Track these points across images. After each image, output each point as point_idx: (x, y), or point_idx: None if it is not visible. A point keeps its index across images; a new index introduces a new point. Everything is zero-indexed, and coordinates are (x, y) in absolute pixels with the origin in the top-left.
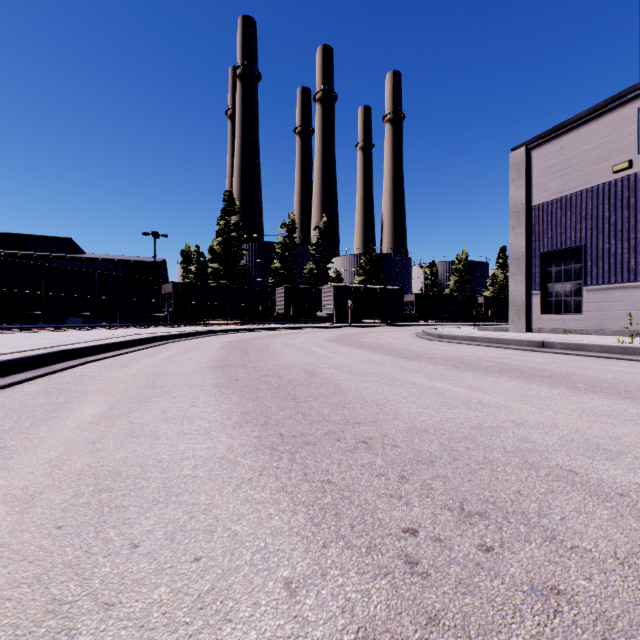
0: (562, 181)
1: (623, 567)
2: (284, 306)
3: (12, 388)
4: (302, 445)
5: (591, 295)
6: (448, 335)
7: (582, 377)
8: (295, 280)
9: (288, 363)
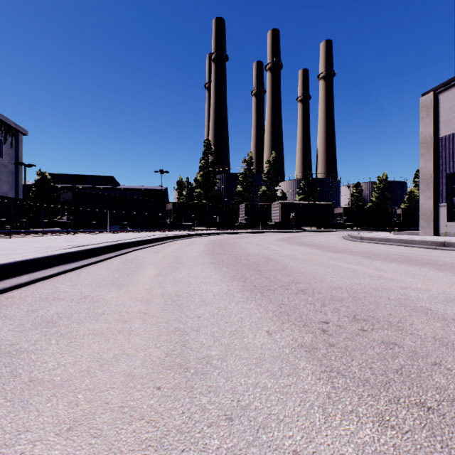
0: None
1: (435, 341)
2: (245, 217)
3: (106, 261)
4: (267, 290)
5: None
6: (367, 237)
7: None
8: (252, 199)
9: (252, 253)
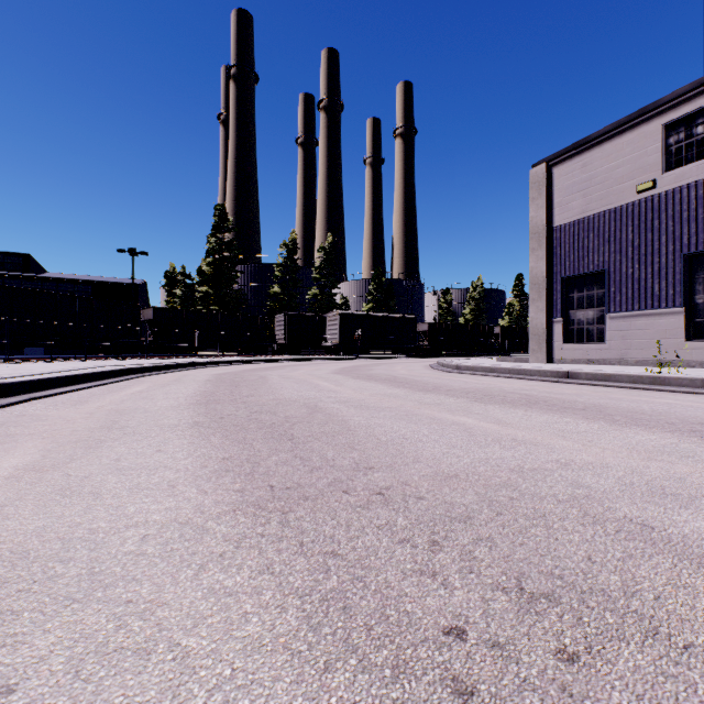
0: (585, 201)
1: None
2: (284, 336)
3: None
4: (298, 500)
5: (614, 323)
6: (466, 366)
7: (618, 409)
8: (297, 307)
9: (286, 397)
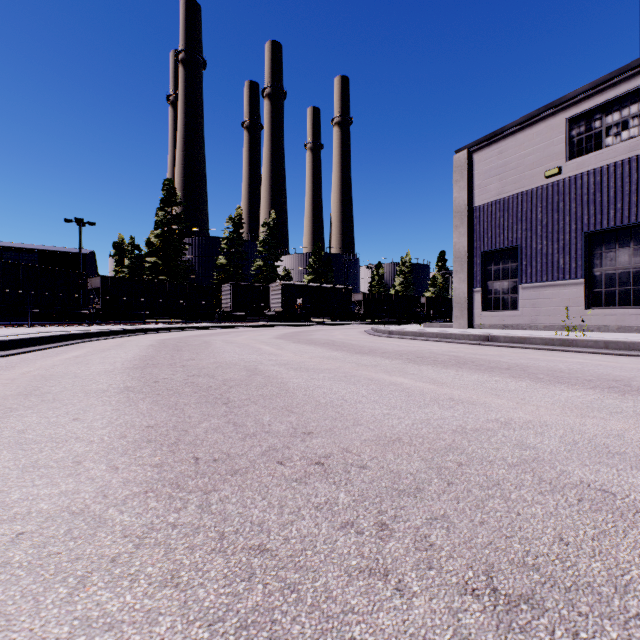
0: (501, 184)
1: None
2: (230, 304)
3: None
4: (225, 475)
5: (526, 292)
6: (398, 331)
7: (538, 368)
8: (242, 277)
9: (227, 361)
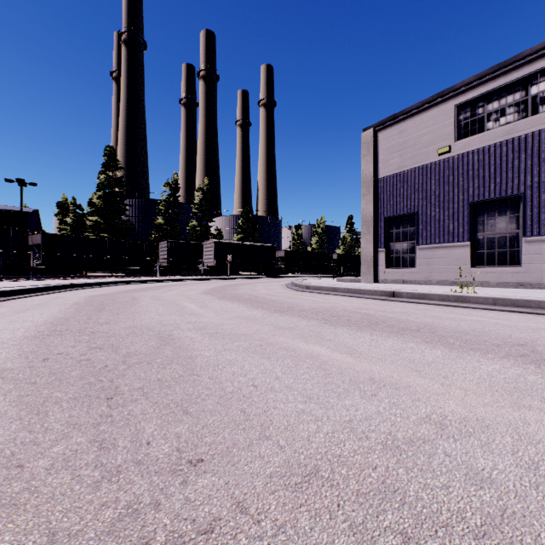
0: (401, 159)
1: None
2: (167, 259)
3: None
4: None
5: (422, 252)
6: (314, 286)
7: (445, 329)
8: (178, 236)
9: (143, 324)
